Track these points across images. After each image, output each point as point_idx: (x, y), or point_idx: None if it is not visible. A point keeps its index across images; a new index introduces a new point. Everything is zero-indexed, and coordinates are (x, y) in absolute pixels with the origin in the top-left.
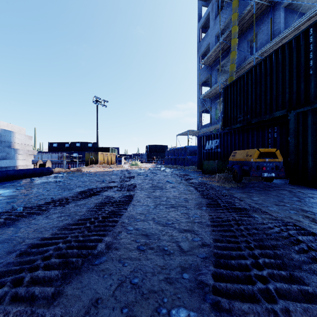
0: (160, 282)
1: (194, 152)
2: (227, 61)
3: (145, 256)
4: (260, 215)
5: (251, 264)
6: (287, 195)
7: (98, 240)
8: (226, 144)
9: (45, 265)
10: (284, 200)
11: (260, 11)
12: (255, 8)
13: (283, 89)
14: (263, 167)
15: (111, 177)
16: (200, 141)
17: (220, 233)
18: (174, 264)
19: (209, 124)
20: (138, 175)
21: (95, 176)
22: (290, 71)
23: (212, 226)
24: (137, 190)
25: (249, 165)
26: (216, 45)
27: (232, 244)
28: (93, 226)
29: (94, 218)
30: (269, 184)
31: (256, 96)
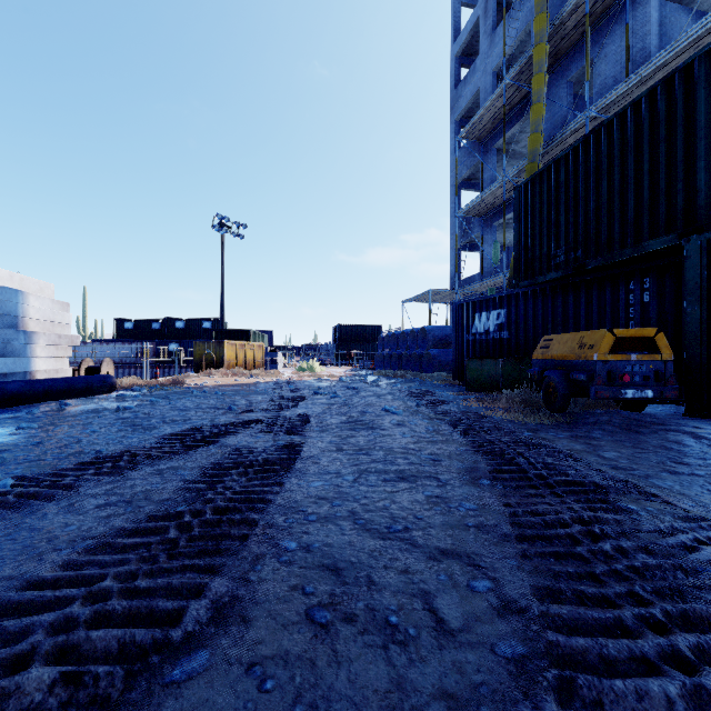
0: None
1: (445, 340)
2: (521, 129)
3: (330, 651)
4: (640, 503)
5: (682, 696)
6: (689, 446)
7: (193, 588)
8: (523, 321)
9: (3, 694)
10: (685, 460)
11: (600, 9)
12: (590, 2)
13: (668, 185)
14: (623, 375)
15: (249, 399)
16: (460, 314)
17: (545, 562)
18: (422, 686)
19: (479, 276)
20: (315, 393)
21: (213, 395)
22: (687, 139)
23: (518, 540)
24: (311, 431)
25: (589, 370)
26: (496, 93)
27: (595, 608)
28: (186, 537)
29: (193, 512)
30: (636, 418)
31: (598, 205)
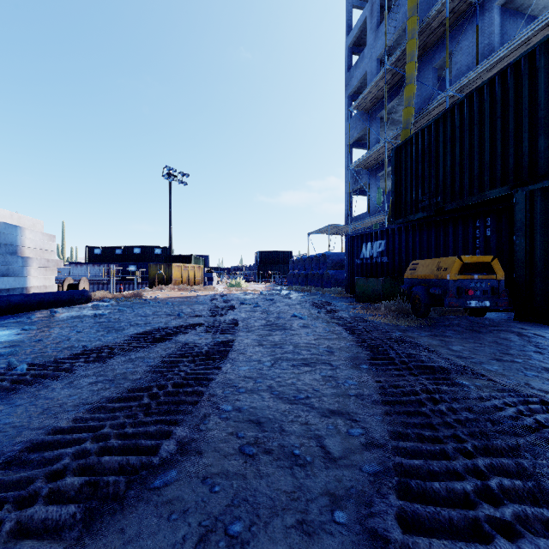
0: (287, 532)
1: (341, 263)
2: (398, 103)
3: (255, 470)
4: (471, 380)
5: (474, 491)
6: (514, 341)
7: (164, 433)
8: (398, 250)
9: (51, 492)
10: (510, 351)
11: (457, 14)
12: (449, 8)
13: (503, 149)
14: (468, 290)
15: (193, 308)
16: (352, 244)
17: (400, 418)
18: (314, 489)
19: (366, 214)
20: (242, 303)
21: (165, 305)
22: (516, 116)
23: (383, 404)
24: (240, 331)
25: (444, 287)
26: (379, 75)
27: (429, 444)
28: (155, 402)
29: (159, 386)
30: (478, 322)
31: (453, 163)
